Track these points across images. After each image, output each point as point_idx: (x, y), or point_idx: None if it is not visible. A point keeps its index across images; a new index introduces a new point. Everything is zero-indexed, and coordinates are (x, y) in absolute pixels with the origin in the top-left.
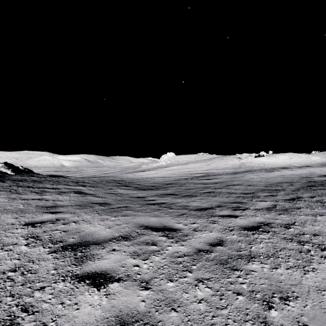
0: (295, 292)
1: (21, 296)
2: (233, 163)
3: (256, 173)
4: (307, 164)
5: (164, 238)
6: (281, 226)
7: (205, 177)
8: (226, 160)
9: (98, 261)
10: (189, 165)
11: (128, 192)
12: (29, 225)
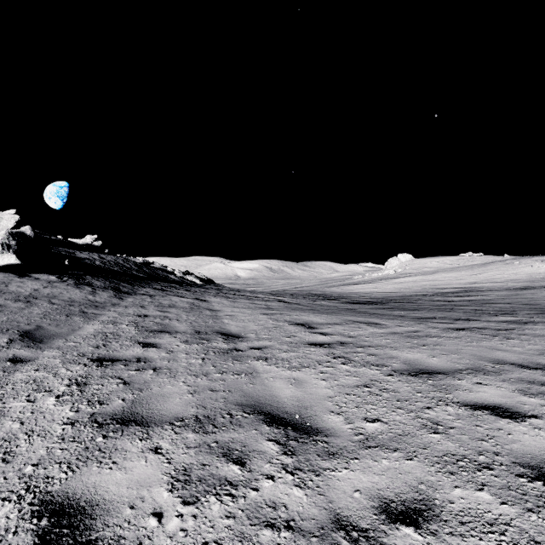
0: (448, 345)
1: (287, 333)
2: (532, 271)
3: None
4: None
5: (369, 326)
6: (494, 330)
7: (459, 293)
8: (517, 266)
9: (321, 329)
10: (437, 275)
11: (335, 304)
12: (264, 314)
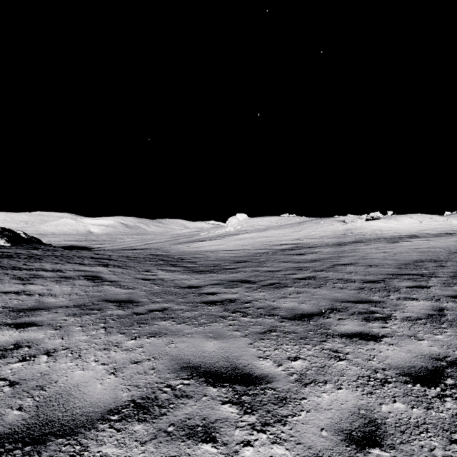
0: None
1: None
2: (334, 229)
3: (373, 245)
4: (447, 230)
5: (234, 409)
6: None
7: (294, 250)
8: (323, 225)
9: None
10: (268, 232)
11: (174, 276)
12: None
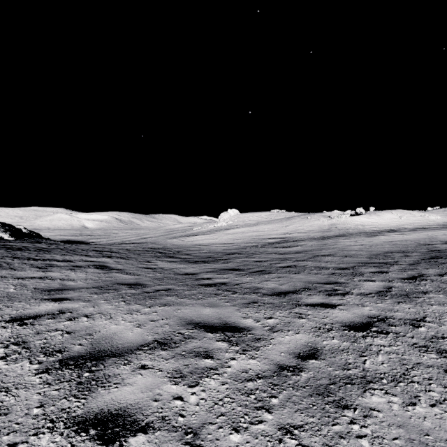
0: None
1: None
2: (320, 224)
3: (353, 239)
4: (424, 225)
5: (225, 344)
6: (406, 324)
7: (282, 243)
8: (310, 220)
9: (114, 389)
10: (258, 226)
11: (173, 266)
12: (15, 322)
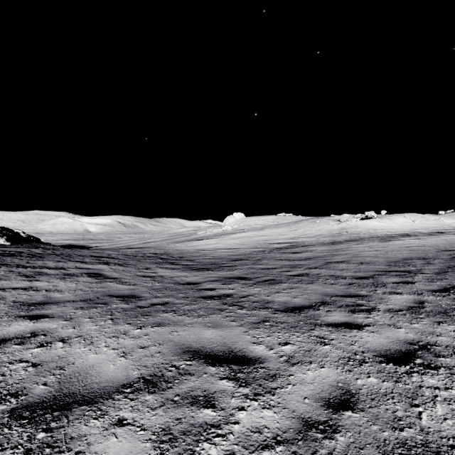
0: None
1: None
2: (329, 228)
3: (366, 244)
4: (439, 229)
5: (231, 383)
6: None
7: (290, 248)
8: (319, 224)
9: None
10: (265, 231)
11: (173, 274)
12: None
